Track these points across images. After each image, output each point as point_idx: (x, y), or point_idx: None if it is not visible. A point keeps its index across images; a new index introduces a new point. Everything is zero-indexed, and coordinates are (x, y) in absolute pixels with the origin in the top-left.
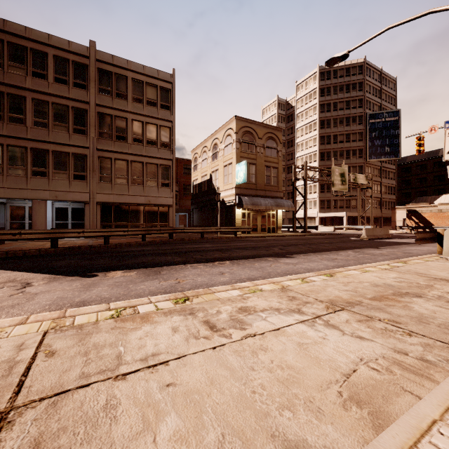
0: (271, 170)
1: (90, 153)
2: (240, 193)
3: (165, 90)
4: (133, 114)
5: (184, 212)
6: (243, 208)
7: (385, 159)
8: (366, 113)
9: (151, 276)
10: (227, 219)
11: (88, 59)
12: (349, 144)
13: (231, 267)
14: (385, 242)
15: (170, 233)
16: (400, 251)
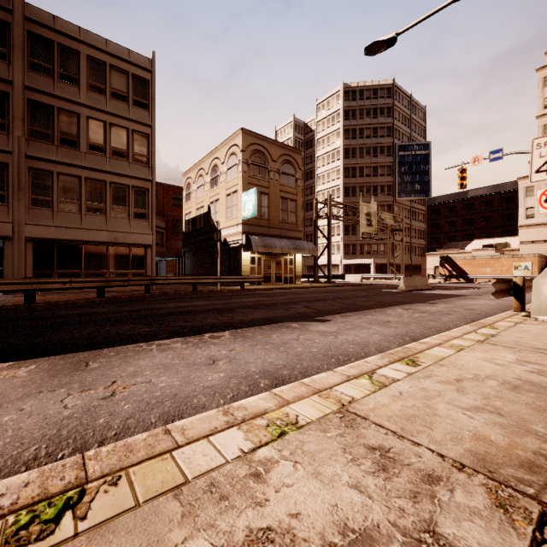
0: (289, 202)
1: (13, 161)
2: (248, 231)
3: (141, 81)
4: (89, 109)
5: (173, 257)
6: (252, 251)
7: (415, 198)
8: (395, 143)
9: (61, 376)
10: (231, 265)
11: (9, 15)
12: (377, 178)
13: (232, 345)
14: (429, 294)
15: (145, 285)
16: (459, 307)
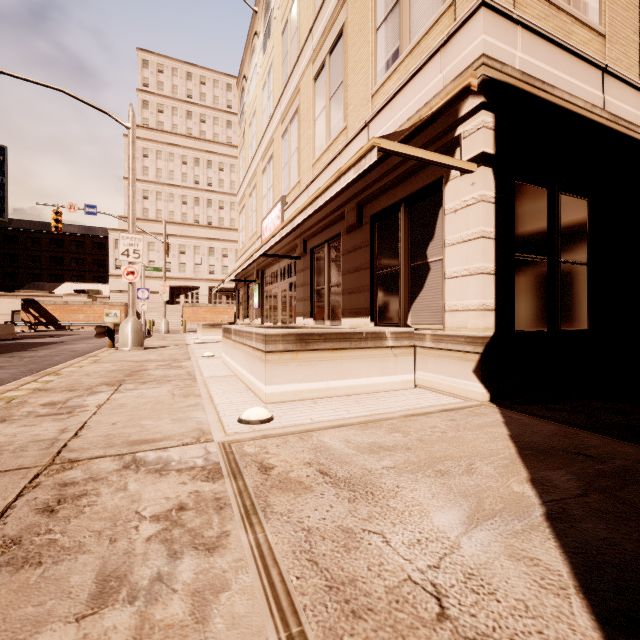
0: None
1: None
2: None
3: None
4: None
5: None
6: None
7: None
8: None
9: None
10: None
11: None
12: None
13: None
14: (22, 343)
15: None
16: (64, 350)
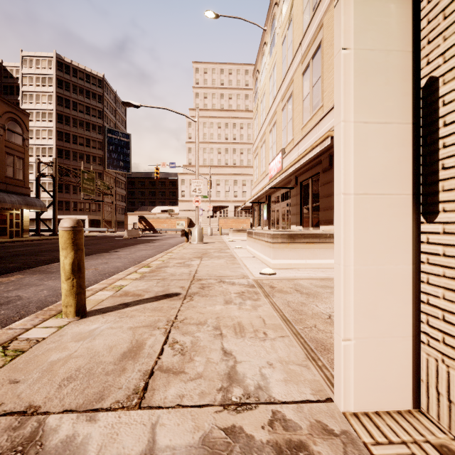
0: (15, 159)
1: None
2: None
3: None
4: None
5: None
6: None
7: (120, 172)
8: (105, 126)
9: (53, 272)
10: None
11: None
12: (90, 149)
13: (98, 260)
14: (144, 239)
15: None
16: (165, 243)
